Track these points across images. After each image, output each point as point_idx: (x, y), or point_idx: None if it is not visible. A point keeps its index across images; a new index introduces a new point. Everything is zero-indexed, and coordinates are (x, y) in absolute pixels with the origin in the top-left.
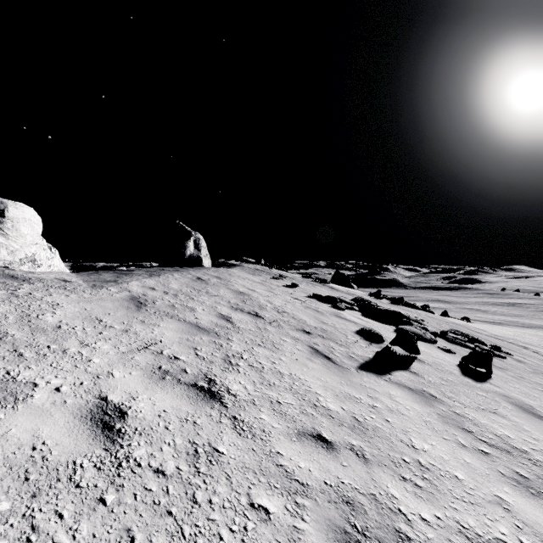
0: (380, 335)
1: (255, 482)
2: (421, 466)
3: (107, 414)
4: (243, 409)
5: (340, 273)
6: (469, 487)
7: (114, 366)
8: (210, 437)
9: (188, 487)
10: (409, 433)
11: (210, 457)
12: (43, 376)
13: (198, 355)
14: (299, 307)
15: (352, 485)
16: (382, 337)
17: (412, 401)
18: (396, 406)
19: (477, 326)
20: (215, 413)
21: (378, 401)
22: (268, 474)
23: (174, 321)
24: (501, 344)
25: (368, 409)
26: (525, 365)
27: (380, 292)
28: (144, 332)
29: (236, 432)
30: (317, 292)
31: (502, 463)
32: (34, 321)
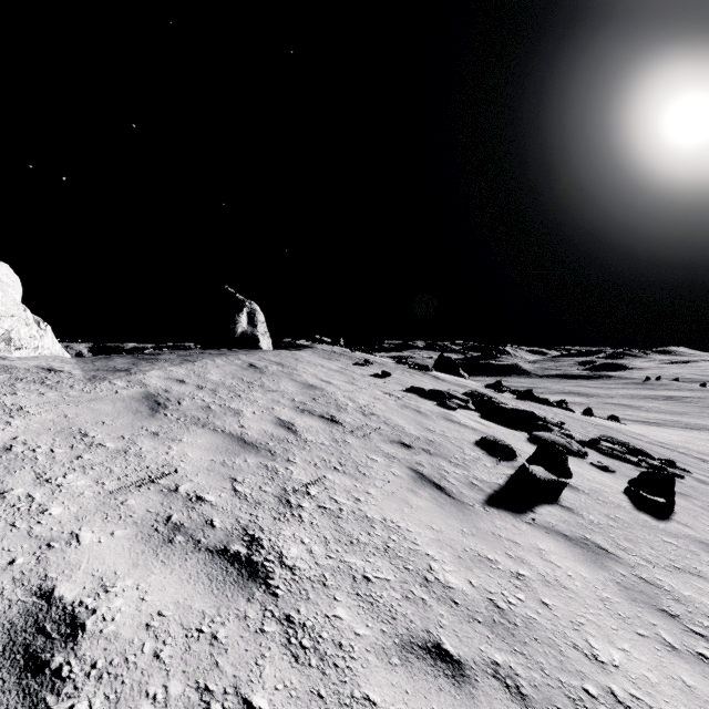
0: (511, 448)
1: None
2: (618, 703)
3: (42, 632)
4: (306, 597)
5: (446, 357)
6: None
7: (85, 521)
8: (240, 671)
9: None
10: (583, 627)
11: None
12: None
13: (238, 490)
14: (393, 406)
15: None
16: (514, 451)
17: (575, 561)
18: (553, 573)
19: (632, 429)
20: (253, 611)
21: (524, 564)
22: None
23: (206, 433)
24: (671, 456)
25: (511, 581)
26: None
27: (501, 383)
28: (154, 452)
29: (289, 653)
30: (417, 383)
31: None
32: None
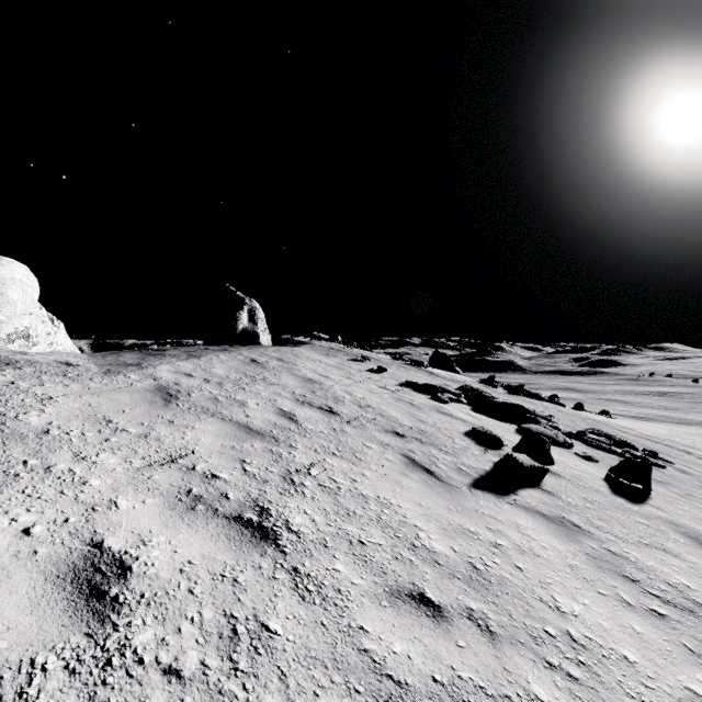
0: (498, 438)
1: (325, 683)
2: (573, 641)
3: (99, 571)
4: (310, 555)
5: (441, 353)
6: (647, 675)
7: (120, 491)
8: (258, 605)
9: (217, 699)
10: (550, 586)
11: (256, 641)
12: (8, 509)
13: (247, 470)
14: (387, 399)
15: (475, 682)
16: (501, 440)
17: (549, 535)
18: (528, 544)
19: (621, 423)
20: (266, 563)
21: (503, 536)
22: (345, 668)
23: (215, 421)
24: (656, 448)
25: (489, 549)
26: (691, 477)
27: (494, 378)
28: (171, 437)
29: (297, 594)
30: (412, 378)
31: (687, 631)
32: (10, 424)
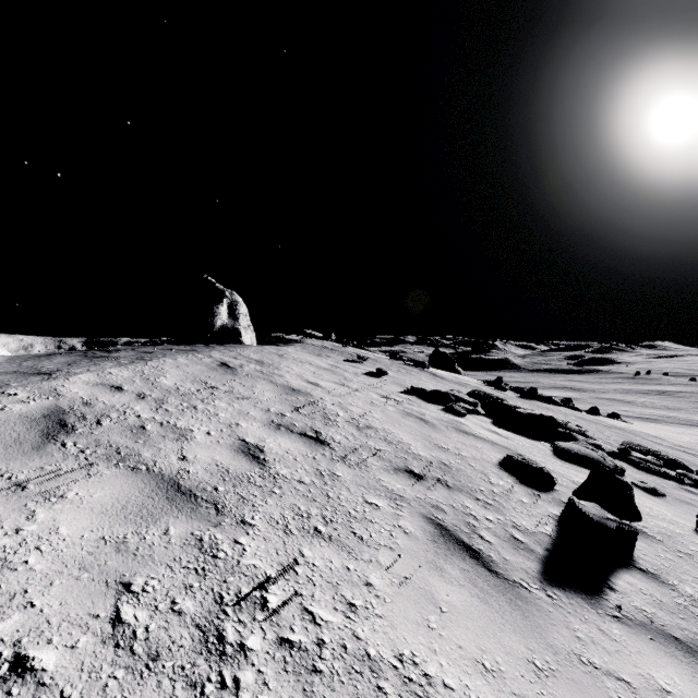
0: (547, 473)
1: None
2: None
3: None
4: None
5: (441, 352)
6: None
7: None
8: None
9: None
10: None
11: None
12: None
13: (121, 621)
14: (393, 415)
15: None
16: (551, 476)
17: None
18: None
19: (644, 430)
20: None
21: None
22: None
23: (117, 476)
24: None
25: None
26: None
27: (501, 380)
28: None
29: None
30: (416, 383)
31: None
32: None
